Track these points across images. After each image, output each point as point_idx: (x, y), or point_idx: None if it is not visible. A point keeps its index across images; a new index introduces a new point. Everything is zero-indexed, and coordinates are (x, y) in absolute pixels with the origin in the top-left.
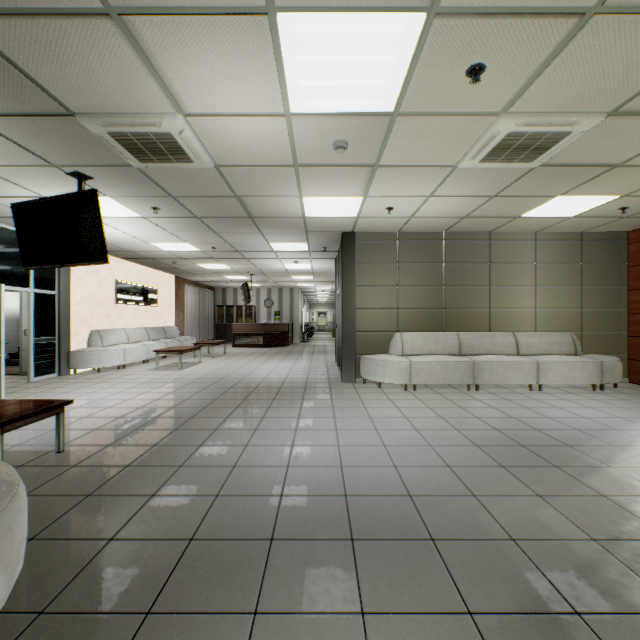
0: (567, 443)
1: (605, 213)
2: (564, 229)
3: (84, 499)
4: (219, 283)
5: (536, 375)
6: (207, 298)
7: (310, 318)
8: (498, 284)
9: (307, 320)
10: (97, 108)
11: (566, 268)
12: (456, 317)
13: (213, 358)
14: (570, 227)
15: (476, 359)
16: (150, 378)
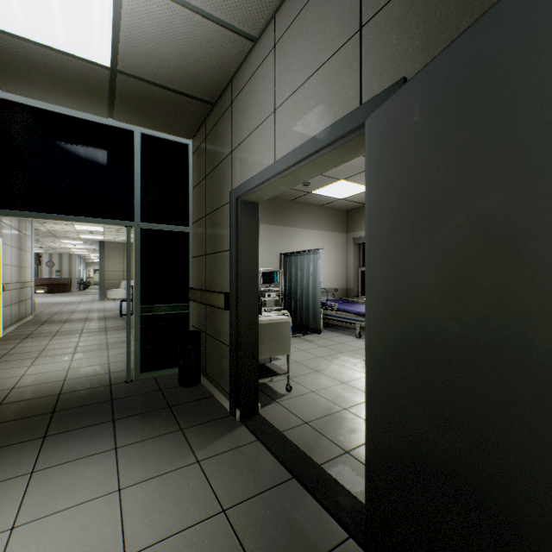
0: None
1: None
2: None
3: None
4: None
5: None
6: None
7: (87, 274)
8: None
9: (84, 276)
10: None
11: None
12: None
13: None
14: None
15: None
16: None
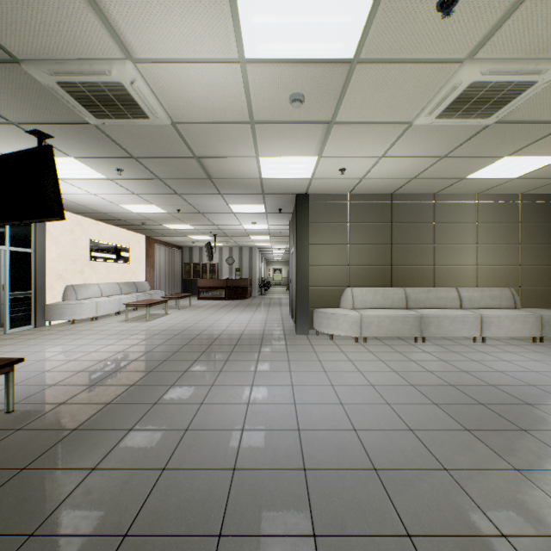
0: (527, 401)
1: (546, 174)
2: (504, 191)
3: (16, 474)
4: (186, 243)
5: (480, 328)
6: (175, 256)
7: (267, 274)
8: (442, 242)
9: (264, 276)
10: (41, 53)
11: (505, 227)
12: (403, 273)
13: (179, 310)
14: (510, 189)
15: (423, 313)
16: (118, 330)
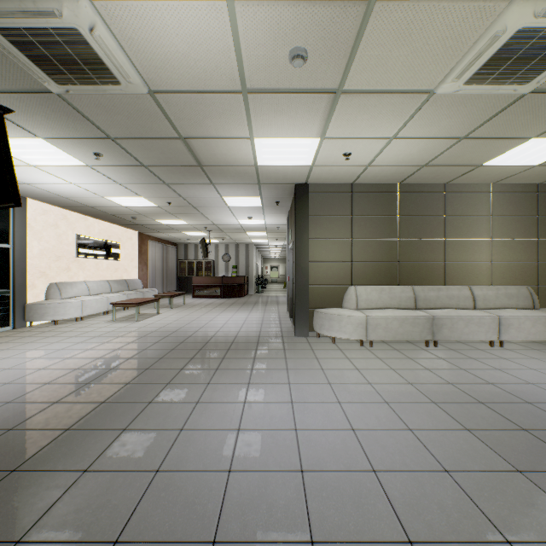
0: None
1: None
2: (521, 181)
3: None
4: (181, 239)
5: (497, 330)
6: (170, 253)
7: (264, 271)
8: (453, 237)
9: (261, 273)
10: None
11: (522, 221)
12: (411, 270)
13: (172, 309)
14: (528, 178)
15: (435, 314)
16: (103, 331)
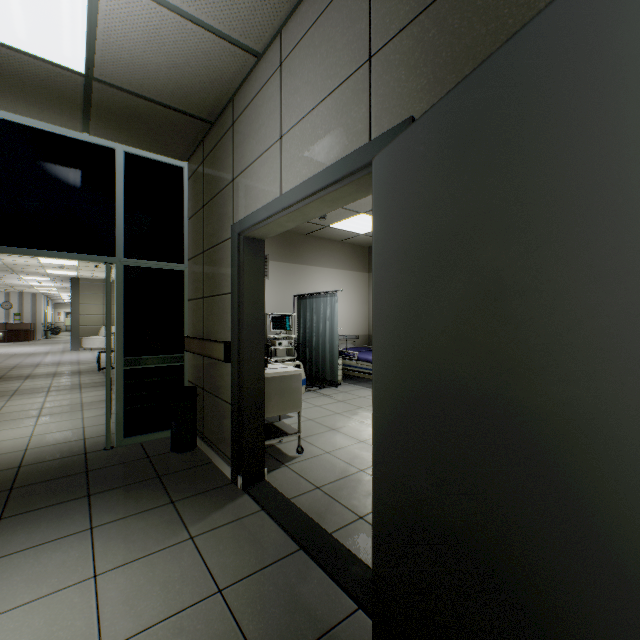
0: None
1: None
2: None
3: None
4: None
5: None
6: None
7: (56, 318)
8: None
9: (52, 320)
10: None
11: None
12: None
13: None
14: None
15: None
16: None
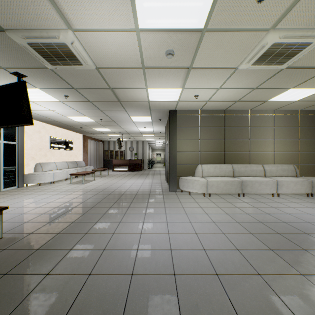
0: (305, 232)
1: None
2: (290, 108)
3: (1, 277)
4: (106, 138)
5: (276, 188)
6: (100, 146)
7: (152, 156)
8: (254, 138)
9: (151, 157)
10: (17, 25)
11: (291, 129)
12: (231, 156)
13: (102, 177)
14: (293, 107)
15: (243, 179)
16: (66, 189)
